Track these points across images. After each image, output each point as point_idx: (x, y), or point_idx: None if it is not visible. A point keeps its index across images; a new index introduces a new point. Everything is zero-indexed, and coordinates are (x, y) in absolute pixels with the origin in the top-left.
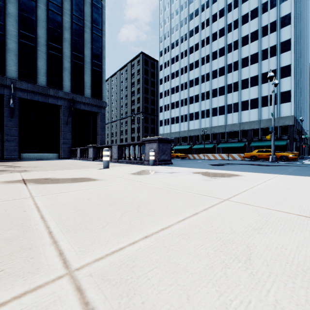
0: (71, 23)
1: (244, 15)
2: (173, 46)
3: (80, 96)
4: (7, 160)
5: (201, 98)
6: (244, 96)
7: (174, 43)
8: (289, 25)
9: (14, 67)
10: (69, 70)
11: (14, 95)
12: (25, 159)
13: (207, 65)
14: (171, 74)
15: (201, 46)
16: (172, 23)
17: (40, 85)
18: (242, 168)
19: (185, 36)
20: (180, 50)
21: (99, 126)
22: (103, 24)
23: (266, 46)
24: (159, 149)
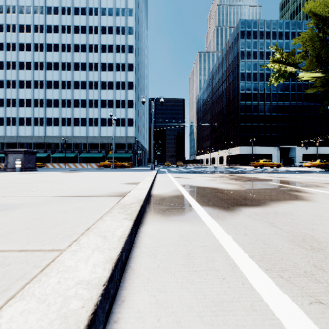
0: None
1: (103, 45)
2: (22, 29)
3: None
4: None
5: (62, 104)
6: (103, 114)
7: (24, 26)
8: (132, 72)
9: None
10: None
11: None
12: None
13: (69, 72)
14: (19, 62)
15: (62, 50)
16: None
17: None
18: (88, 171)
19: (41, 27)
20: (33, 39)
21: None
22: None
23: (119, 80)
24: (25, 159)
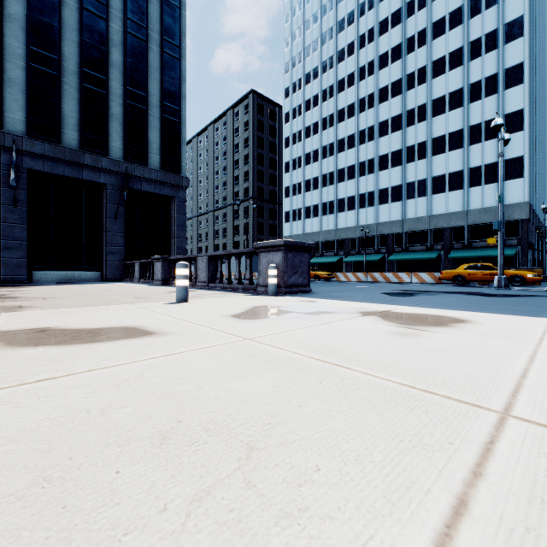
0: (124, 33)
1: (437, 21)
2: (308, 79)
3: (141, 166)
4: (5, 283)
5: (359, 172)
6: (438, 167)
7: (310, 73)
8: (520, 38)
9: (19, 113)
10: (120, 120)
11: (20, 164)
12: (41, 282)
13: (370, 112)
14: (305, 129)
15: (359, 79)
16: (307, 38)
17: (67, 147)
18: (456, 301)
19: (331, 61)
20: (321, 85)
21: (174, 221)
22: (182, 37)
23: (478, 77)
24: (287, 264)
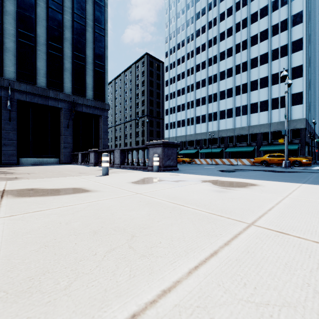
0: (72, 21)
1: (253, 13)
2: (179, 47)
3: (82, 98)
4: (4, 165)
5: (208, 100)
6: (254, 98)
7: (180, 43)
8: (301, 23)
9: (12, 67)
10: (70, 71)
11: (12, 97)
12: (24, 164)
13: (214, 66)
14: (177, 75)
15: (208, 46)
16: (178, 23)
17: (39, 87)
18: (256, 175)
19: (192, 36)
20: (186, 50)
21: (101, 129)
22: (106, 23)
23: (277, 46)
24: (164, 154)
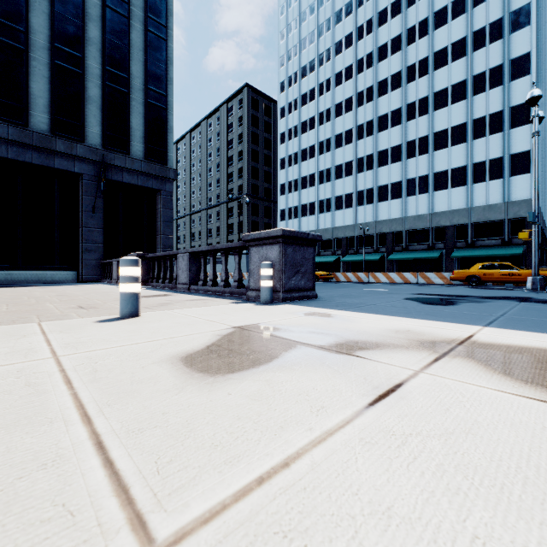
0: (103, 7)
1: (439, 10)
2: (304, 73)
3: (122, 155)
4: None
5: (358, 168)
6: (440, 162)
7: (307, 66)
8: (527, 26)
9: None
10: (98, 103)
11: None
12: (5, 283)
13: (369, 105)
14: (301, 124)
15: (358, 71)
16: (303, 30)
17: (35, 131)
18: (536, 315)
19: (328, 53)
20: (318, 79)
21: (160, 216)
22: (169, 16)
23: (482, 68)
24: (286, 262)
